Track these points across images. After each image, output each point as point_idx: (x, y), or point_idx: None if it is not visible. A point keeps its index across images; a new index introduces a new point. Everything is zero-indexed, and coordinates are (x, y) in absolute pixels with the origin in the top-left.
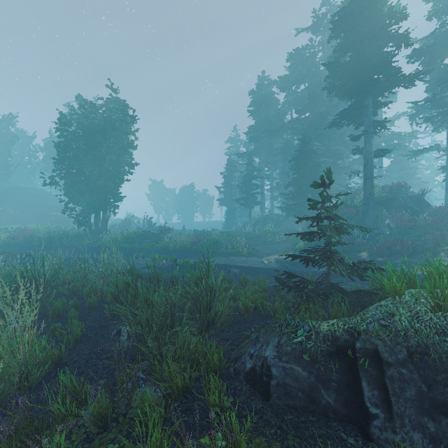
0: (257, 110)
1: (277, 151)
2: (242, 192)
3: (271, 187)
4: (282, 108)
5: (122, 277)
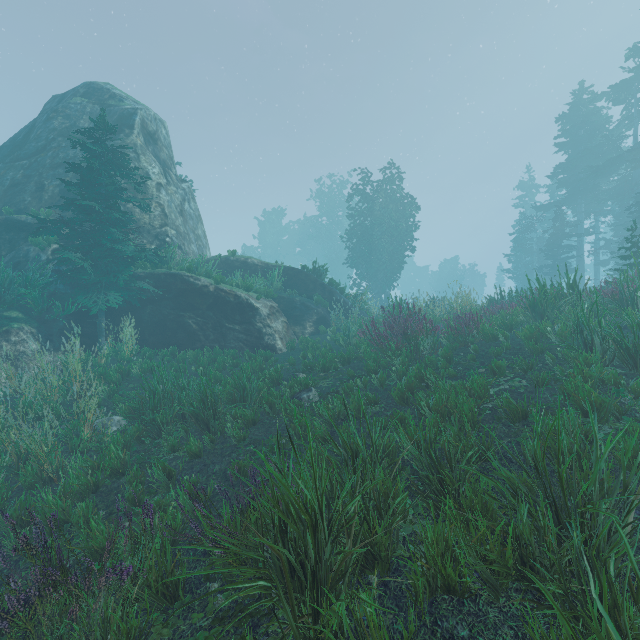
0: (571, 140)
1: (607, 194)
2: (547, 258)
3: (597, 247)
4: (617, 127)
5: (490, 297)
